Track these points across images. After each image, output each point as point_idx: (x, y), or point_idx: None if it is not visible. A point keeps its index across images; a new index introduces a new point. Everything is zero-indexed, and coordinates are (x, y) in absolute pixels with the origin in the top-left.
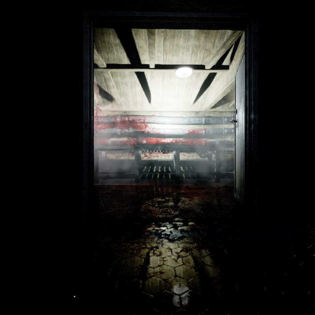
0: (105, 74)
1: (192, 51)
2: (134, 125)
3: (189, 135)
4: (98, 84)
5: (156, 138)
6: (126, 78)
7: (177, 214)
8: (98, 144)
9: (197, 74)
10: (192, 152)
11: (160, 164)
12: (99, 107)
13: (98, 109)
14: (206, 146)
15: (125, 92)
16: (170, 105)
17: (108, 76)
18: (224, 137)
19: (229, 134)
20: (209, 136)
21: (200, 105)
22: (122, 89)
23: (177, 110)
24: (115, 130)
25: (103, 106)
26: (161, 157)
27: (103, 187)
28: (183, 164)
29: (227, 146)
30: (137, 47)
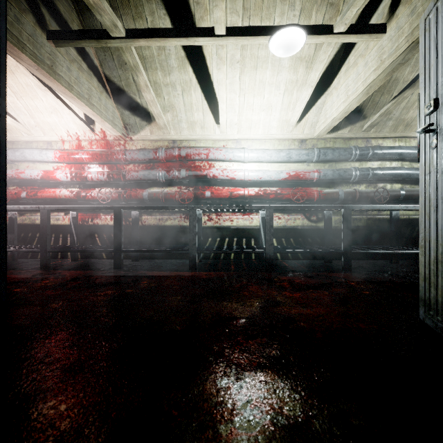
0: (126, 54)
1: (300, 9)
2: (189, 164)
3: (288, 181)
4: (122, 88)
5: (229, 188)
6: (173, 75)
7: (298, 412)
8: (125, 199)
9: (307, 61)
10: (293, 213)
11: (236, 234)
12: (129, 133)
13: (126, 136)
14: (320, 202)
15: (172, 104)
16: (254, 127)
17: (133, 59)
18: (353, 184)
19: (361, 180)
20: (325, 184)
21: (308, 127)
22: (167, 98)
23: (267, 136)
24: (156, 173)
25: (135, 131)
26: (238, 221)
27: (125, 280)
28: (278, 233)
29: (360, 201)
30: (191, 3)
